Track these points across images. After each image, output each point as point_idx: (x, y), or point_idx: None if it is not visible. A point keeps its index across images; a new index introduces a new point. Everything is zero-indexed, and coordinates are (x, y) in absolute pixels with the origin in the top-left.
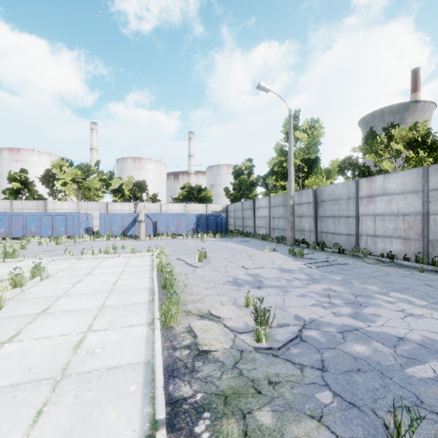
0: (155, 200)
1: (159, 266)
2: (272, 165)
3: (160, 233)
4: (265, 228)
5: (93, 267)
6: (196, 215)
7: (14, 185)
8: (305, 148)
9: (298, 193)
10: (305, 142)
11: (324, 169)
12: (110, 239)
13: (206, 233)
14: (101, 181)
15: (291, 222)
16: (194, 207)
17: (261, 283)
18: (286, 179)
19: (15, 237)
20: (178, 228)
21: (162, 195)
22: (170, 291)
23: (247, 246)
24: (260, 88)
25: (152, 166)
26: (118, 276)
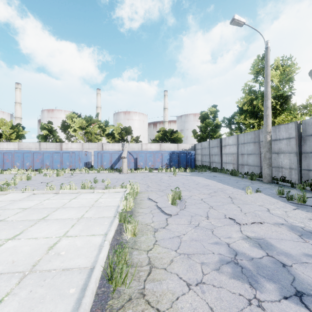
0: (138, 141)
1: (122, 215)
2: (242, 104)
3: (140, 167)
4: (233, 164)
5: (58, 206)
6: (169, 153)
7: (43, 132)
8: (277, 85)
9: (274, 128)
10: (276, 79)
11: (296, 106)
12: (100, 171)
13: (177, 168)
14: (99, 128)
15: (268, 159)
16: (168, 146)
17: (293, 277)
18: (255, 117)
19: (36, 169)
20: (155, 163)
21: (144, 138)
22: (120, 287)
23: (220, 183)
24: (234, 22)
25: (137, 117)
26: (69, 228)
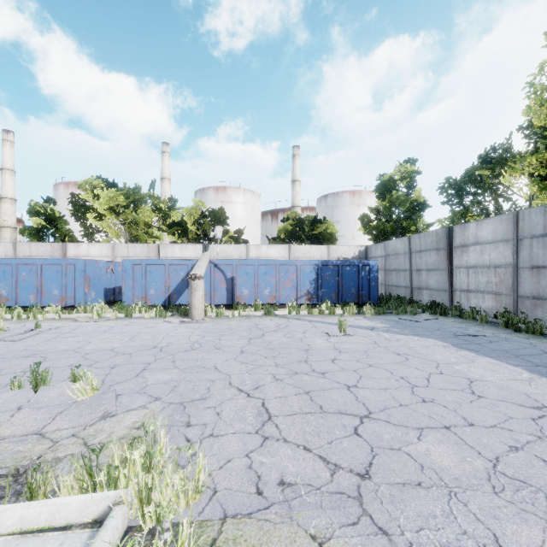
0: (239, 241)
1: None
2: None
3: (241, 300)
4: (496, 294)
5: None
6: (316, 265)
7: (33, 221)
8: None
9: None
10: None
11: None
12: (134, 314)
13: (336, 302)
14: (155, 212)
15: None
16: (306, 251)
17: None
18: None
19: None
20: (279, 292)
21: (255, 239)
22: None
23: None
24: None
25: (241, 198)
26: None
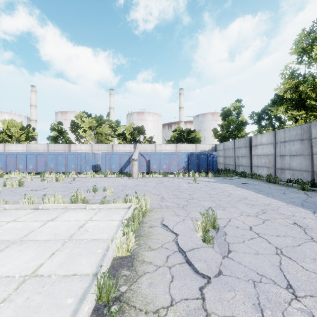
0: (151, 142)
1: (104, 283)
2: (285, 90)
3: (153, 170)
4: (268, 167)
5: (15, 238)
6: (187, 154)
7: (53, 133)
8: None
9: None
10: None
11: None
12: (107, 176)
13: (197, 172)
14: (110, 128)
15: None
16: (184, 147)
17: None
18: (299, 108)
19: (39, 172)
20: (170, 167)
21: (159, 140)
22: None
23: (261, 194)
24: None
25: (151, 118)
26: None
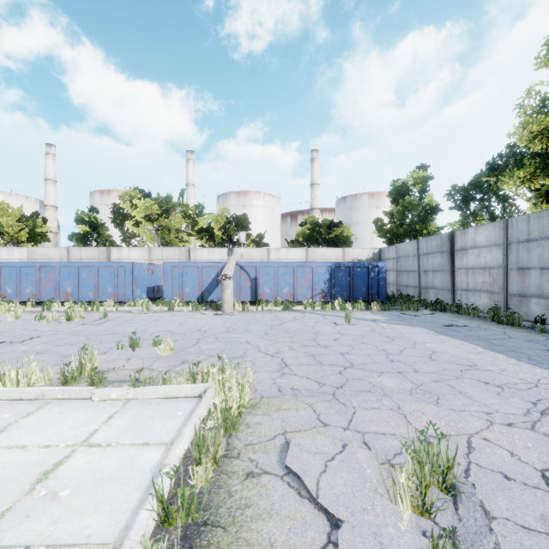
0: (260, 244)
1: None
2: (534, 134)
3: (263, 297)
4: (490, 292)
5: None
6: (329, 266)
7: (80, 228)
8: None
9: None
10: None
11: None
12: (175, 308)
13: (347, 300)
14: (185, 218)
15: None
16: (322, 254)
17: None
18: None
19: (45, 300)
20: (296, 290)
21: (275, 241)
22: None
23: (500, 353)
24: None
25: (261, 202)
26: None
